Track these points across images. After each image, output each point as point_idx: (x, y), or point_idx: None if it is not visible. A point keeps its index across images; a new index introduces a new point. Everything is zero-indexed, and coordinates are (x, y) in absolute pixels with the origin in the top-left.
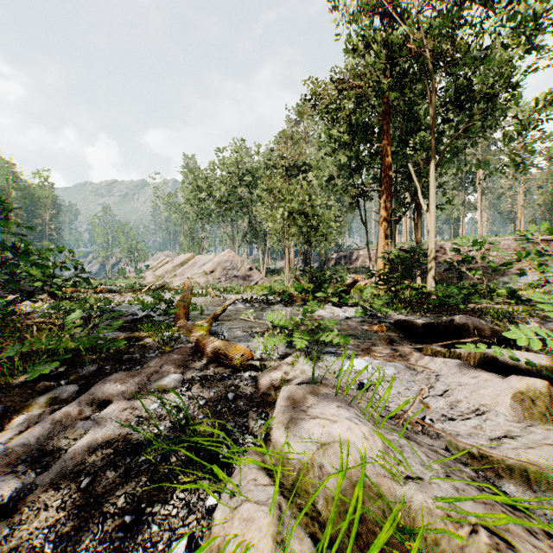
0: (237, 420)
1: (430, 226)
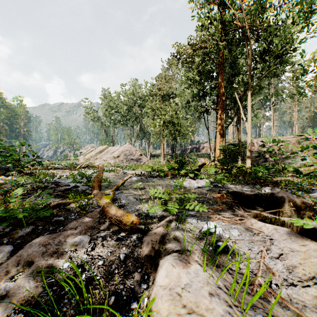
0: (125, 282)
1: (248, 130)
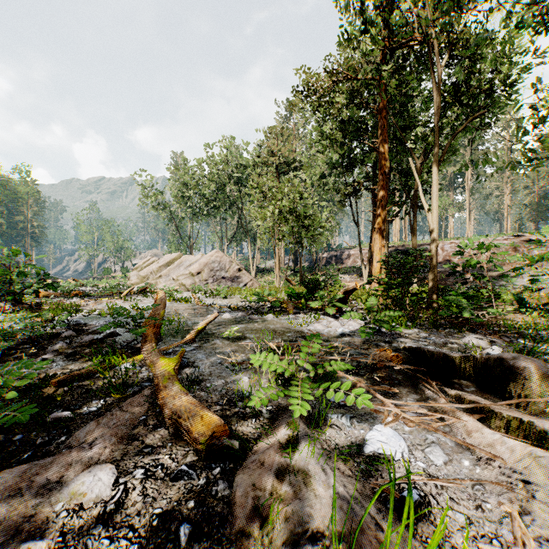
0: None
1: (432, 228)
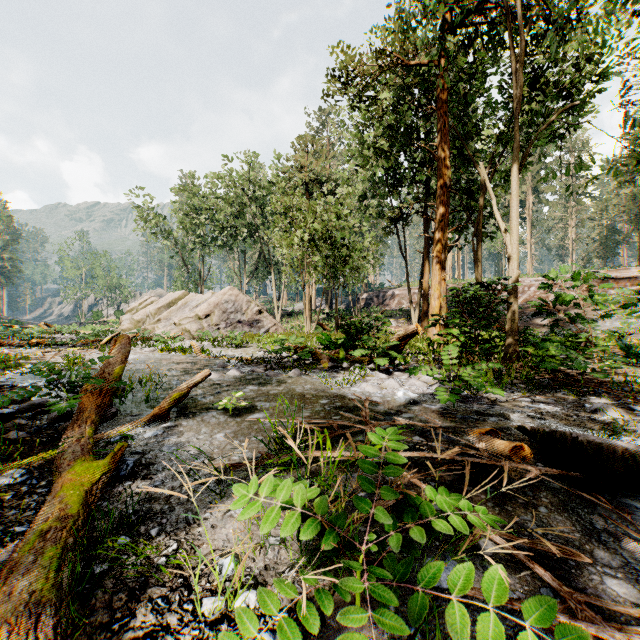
0: None
1: (511, 253)
